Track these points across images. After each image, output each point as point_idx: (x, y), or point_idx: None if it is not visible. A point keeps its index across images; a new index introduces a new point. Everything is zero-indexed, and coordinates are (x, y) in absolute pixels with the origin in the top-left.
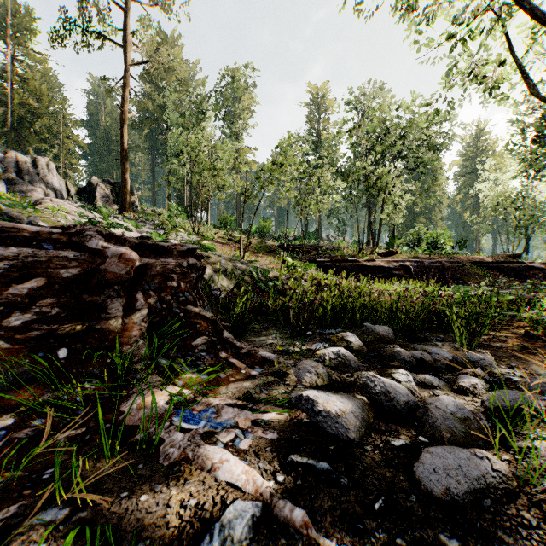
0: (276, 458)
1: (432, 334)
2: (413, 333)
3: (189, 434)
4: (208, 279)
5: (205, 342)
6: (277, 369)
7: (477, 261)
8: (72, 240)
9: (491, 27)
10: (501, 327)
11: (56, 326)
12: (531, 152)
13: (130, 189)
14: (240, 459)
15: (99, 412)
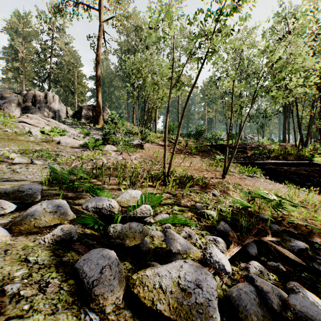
0: None
1: None
2: None
3: None
4: None
5: None
6: None
7: None
8: None
9: None
10: None
11: None
12: None
13: (106, 110)
14: None
15: None
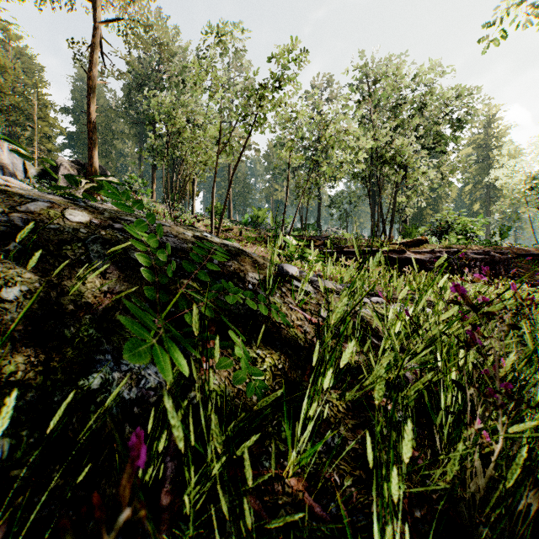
0: None
1: None
2: None
3: None
4: None
5: None
6: None
7: (525, 253)
8: None
9: None
10: None
11: None
12: None
13: (104, 172)
14: None
15: None
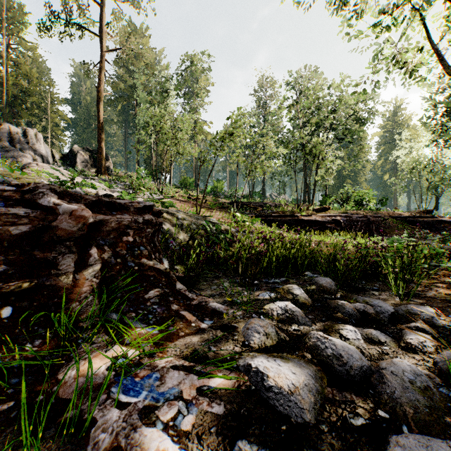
0: (222, 445)
1: (368, 283)
2: (352, 283)
3: (126, 411)
4: (166, 233)
5: (157, 294)
6: (226, 323)
7: (396, 216)
8: (25, 197)
9: (412, 16)
10: (428, 276)
11: (1, 284)
12: (442, 124)
13: (106, 156)
14: (180, 447)
15: (23, 390)
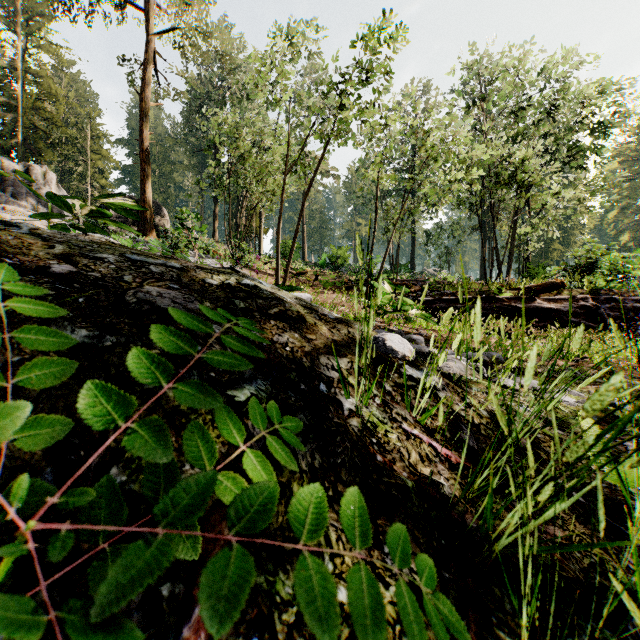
0: None
1: None
2: None
3: None
4: None
5: None
6: None
7: None
8: None
9: None
10: None
11: None
12: None
13: (160, 209)
14: None
15: None
